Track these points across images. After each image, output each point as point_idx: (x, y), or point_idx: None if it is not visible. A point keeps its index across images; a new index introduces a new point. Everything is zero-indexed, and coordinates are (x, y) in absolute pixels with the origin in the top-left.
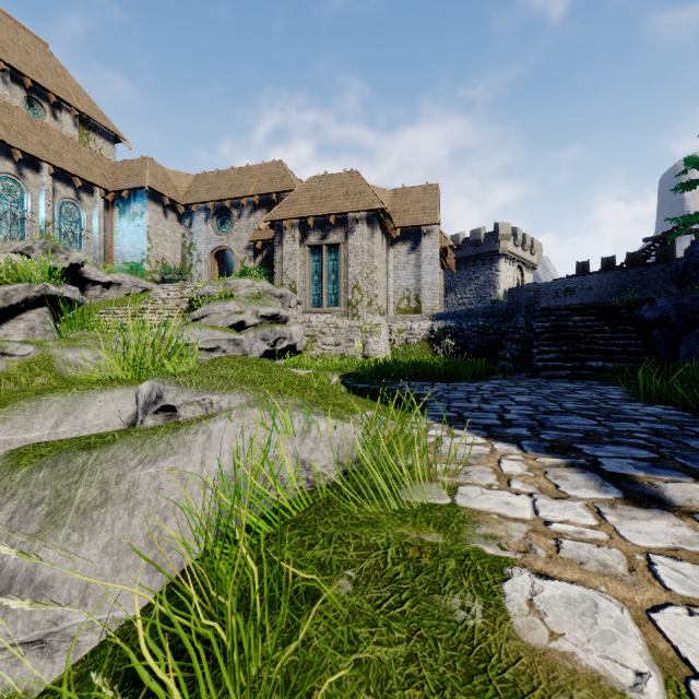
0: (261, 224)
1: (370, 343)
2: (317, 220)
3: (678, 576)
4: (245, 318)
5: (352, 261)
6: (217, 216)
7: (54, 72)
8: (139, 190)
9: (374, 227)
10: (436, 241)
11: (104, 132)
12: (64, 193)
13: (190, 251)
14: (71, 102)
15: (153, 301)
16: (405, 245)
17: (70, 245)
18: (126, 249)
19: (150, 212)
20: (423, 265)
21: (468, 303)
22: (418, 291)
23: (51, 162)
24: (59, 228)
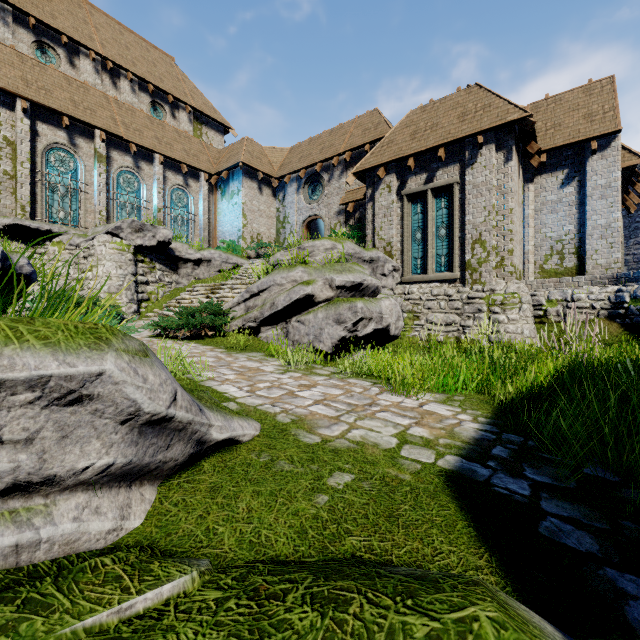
0: (349, 177)
1: (502, 322)
2: (419, 158)
3: None
4: (313, 290)
5: (471, 205)
6: (308, 184)
7: (175, 79)
8: (236, 169)
9: (507, 151)
10: (615, 160)
11: (214, 125)
12: (174, 181)
13: (283, 225)
14: (186, 100)
15: (238, 277)
16: (555, 175)
17: (179, 228)
18: (226, 228)
19: (245, 189)
20: (588, 201)
21: (632, 261)
22: (579, 241)
23: (162, 152)
24: (169, 214)
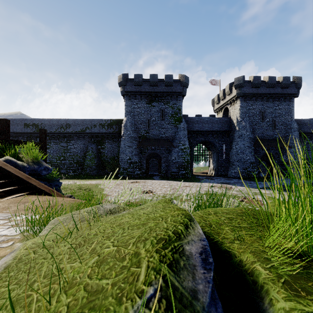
0: None
1: None
2: None
3: (1, 222)
4: None
5: None
6: None
7: None
8: None
9: None
10: None
11: None
12: None
13: None
14: None
15: None
16: None
17: None
18: None
19: None
20: None
21: None
22: None
23: None
24: None
